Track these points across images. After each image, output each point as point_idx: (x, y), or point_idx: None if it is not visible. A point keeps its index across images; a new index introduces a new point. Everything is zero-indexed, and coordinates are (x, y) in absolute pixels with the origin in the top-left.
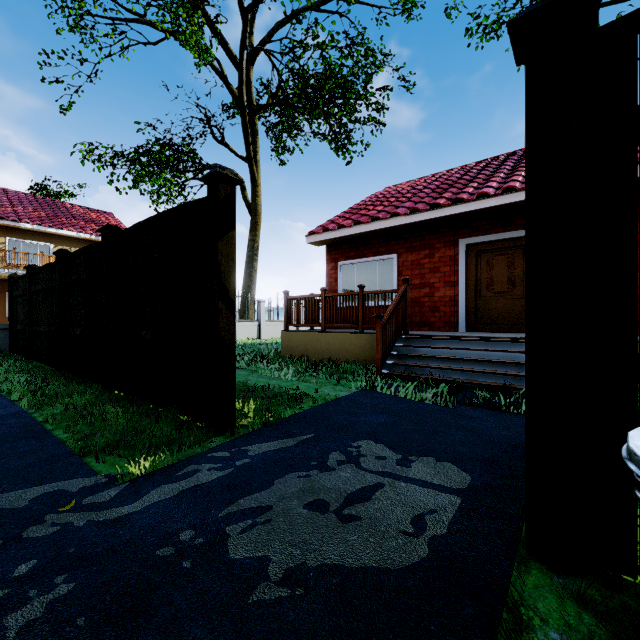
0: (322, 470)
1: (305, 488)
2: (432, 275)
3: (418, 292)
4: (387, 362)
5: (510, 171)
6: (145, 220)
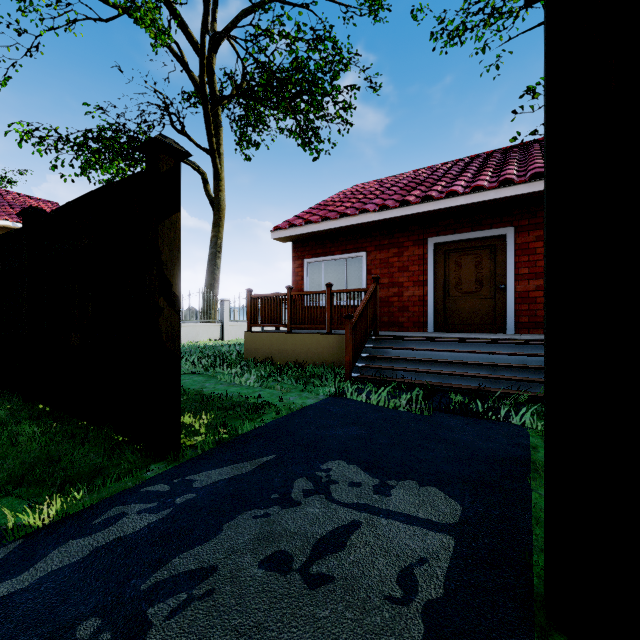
0: (285, 505)
1: (262, 534)
2: (401, 274)
3: (387, 291)
4: (357, 365)
5: (476, 172)
6: (73, 200)
